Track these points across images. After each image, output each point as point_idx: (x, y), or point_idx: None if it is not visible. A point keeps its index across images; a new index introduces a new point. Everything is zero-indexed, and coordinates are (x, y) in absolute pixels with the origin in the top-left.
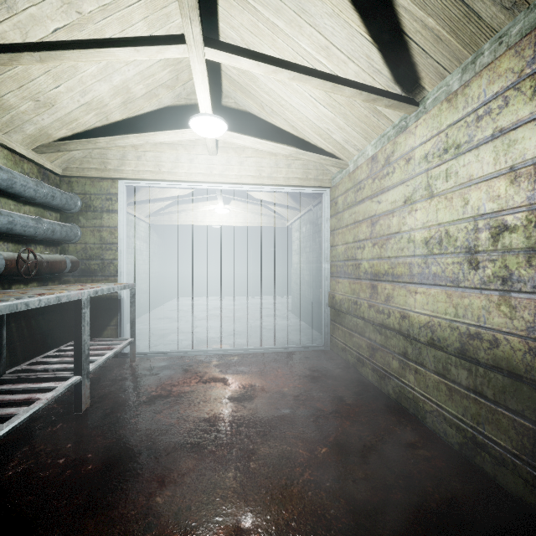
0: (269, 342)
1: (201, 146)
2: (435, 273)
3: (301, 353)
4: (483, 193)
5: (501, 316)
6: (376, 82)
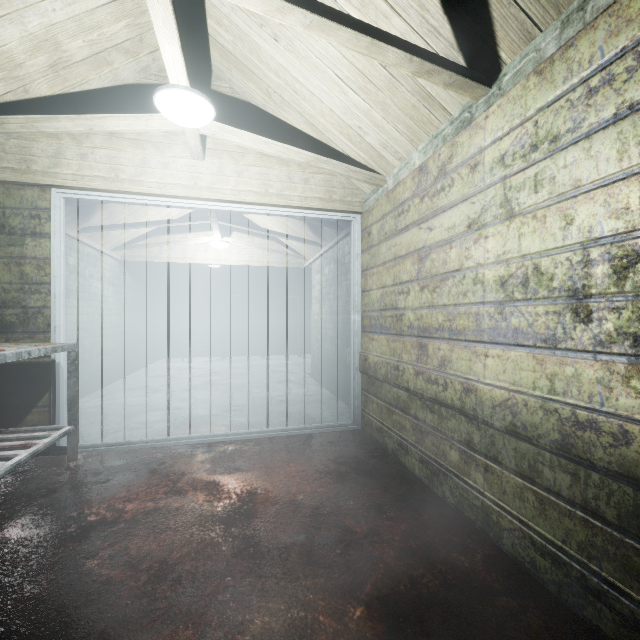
0: (280, 420)
1: (181, 145)
2: (516, 328)
3: (323, 436)
4: (599, 206)
5: (631, 395)
6: (431, 49)
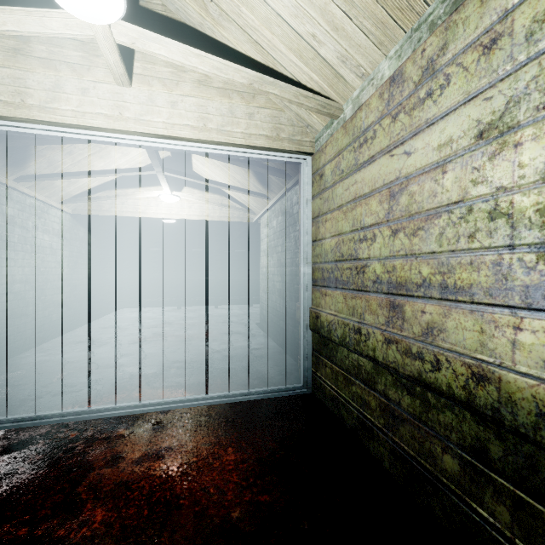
0: (223, 380)
1: (102, 68)
2: None
3: (270, 404)
4: None
5: None
6: None
